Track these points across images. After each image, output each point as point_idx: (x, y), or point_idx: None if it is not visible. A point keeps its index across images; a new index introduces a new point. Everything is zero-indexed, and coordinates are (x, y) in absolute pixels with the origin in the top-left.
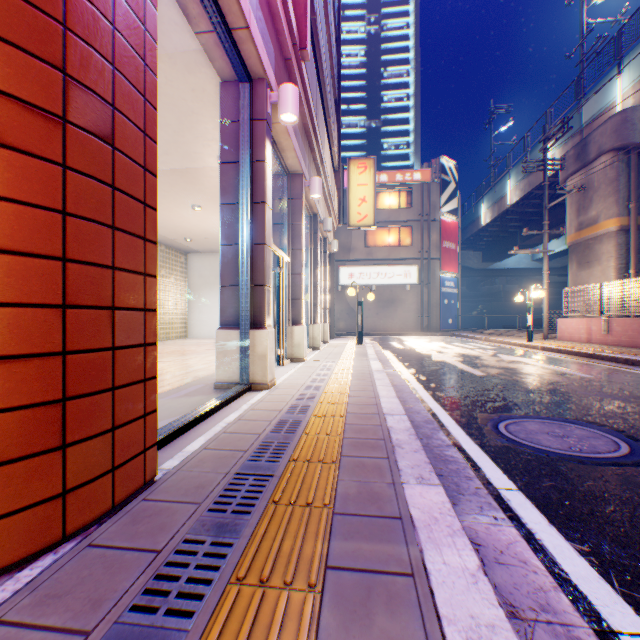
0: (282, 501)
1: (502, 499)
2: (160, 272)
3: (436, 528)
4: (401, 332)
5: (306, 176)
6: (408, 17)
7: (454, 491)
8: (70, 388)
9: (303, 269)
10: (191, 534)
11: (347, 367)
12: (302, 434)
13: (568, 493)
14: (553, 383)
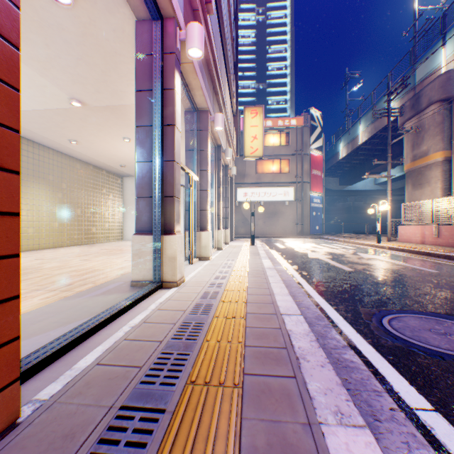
0: None
1: (425, 427)
2: (101, 190)
3: None
4: (282, 236)
5: (211, 113)
6: (286, 10)
7: (369, 415)
8: None
9: (209, 186)
10: None
11: (244, 265)
12: (203, 341)
13: None
14: (410, 278)
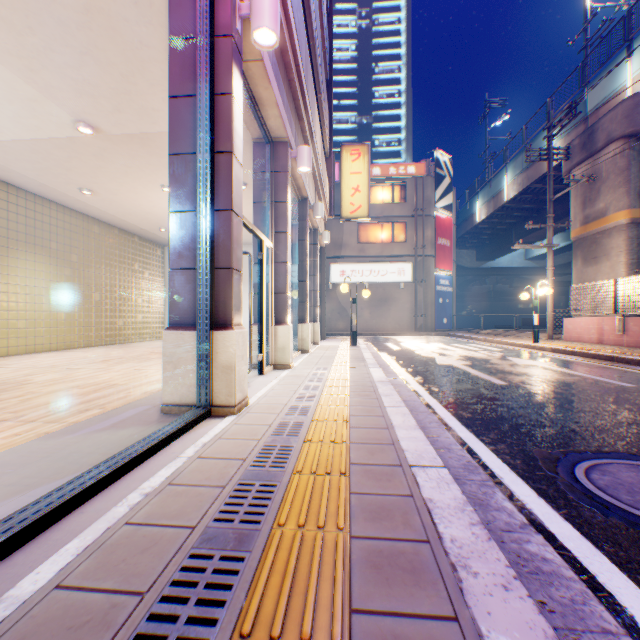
0: None
1: None
2: (131, 266)
3: None
4: (395, 332)
5: (293, 146)
6: (400, 12)
7: None
8: None
9: (289, 257)
10: None
11: (343, 376)
12: (272, 528)
13: None
14: (597, 396)
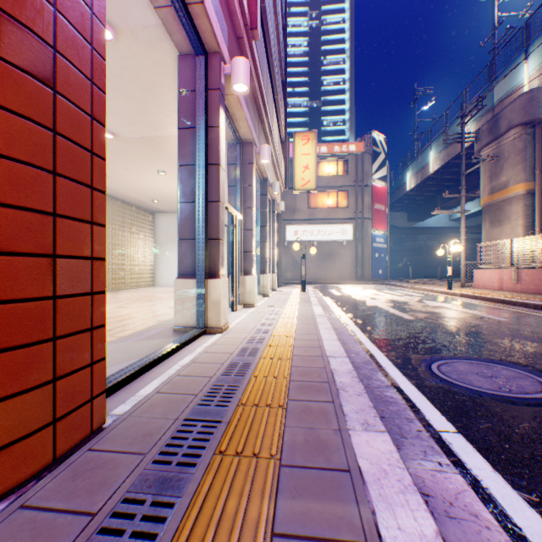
0: (229, 451)
1: (444, 442)
2: (131, 229)
3: (386, 483)
4: (338, 281)
5: (257, 144)
6: (344, 13)
7: (397, 434)
8: (1, 340)
9: (254, 226)
10: (131, 492)
11: (293, 312)
12: (251, 377)
13: (506, 436)
14: (475, 326)
